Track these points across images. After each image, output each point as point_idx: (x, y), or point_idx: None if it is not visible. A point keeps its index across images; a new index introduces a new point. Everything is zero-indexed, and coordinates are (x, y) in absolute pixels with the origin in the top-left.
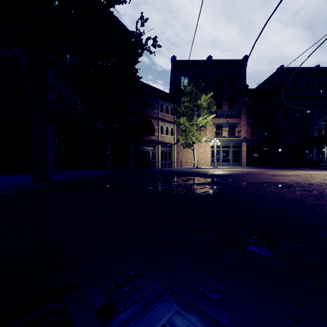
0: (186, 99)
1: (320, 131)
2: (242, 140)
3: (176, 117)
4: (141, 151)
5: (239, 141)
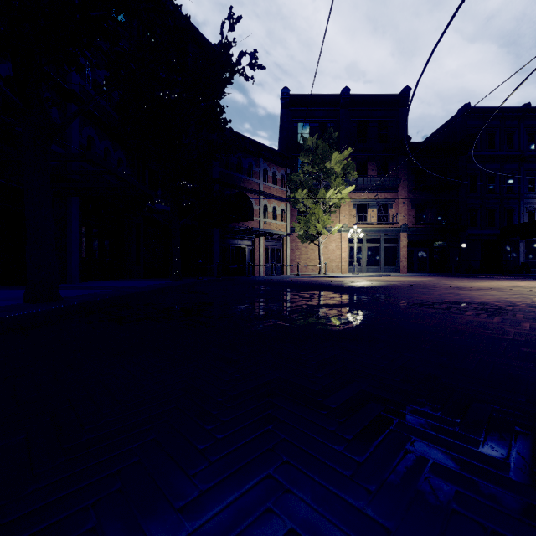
0: (306, 160)
1: (531, 214)
2: (401, 229)
3: (290, 190)
4: (230, 247)
5: (396, 230)
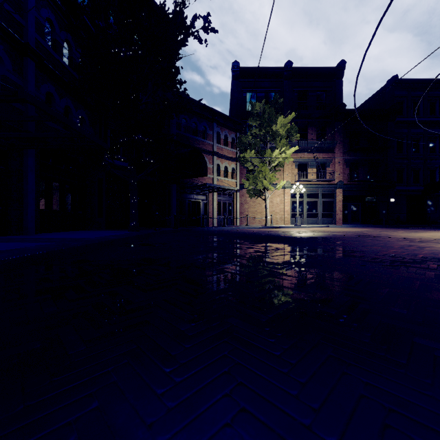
0: (254, 123)
1: None
2: (337, 185)
3: (239, 151)
4: (187, 201)
5: (333, 187)
